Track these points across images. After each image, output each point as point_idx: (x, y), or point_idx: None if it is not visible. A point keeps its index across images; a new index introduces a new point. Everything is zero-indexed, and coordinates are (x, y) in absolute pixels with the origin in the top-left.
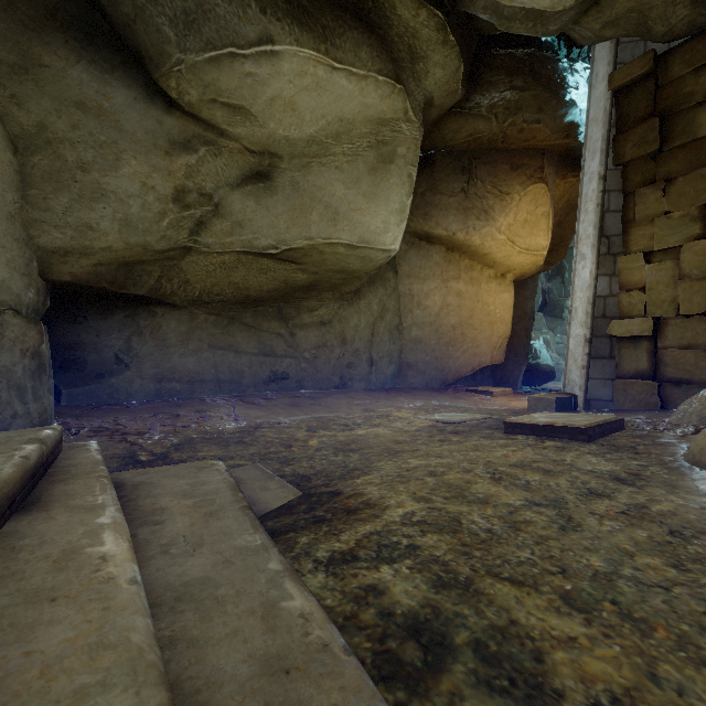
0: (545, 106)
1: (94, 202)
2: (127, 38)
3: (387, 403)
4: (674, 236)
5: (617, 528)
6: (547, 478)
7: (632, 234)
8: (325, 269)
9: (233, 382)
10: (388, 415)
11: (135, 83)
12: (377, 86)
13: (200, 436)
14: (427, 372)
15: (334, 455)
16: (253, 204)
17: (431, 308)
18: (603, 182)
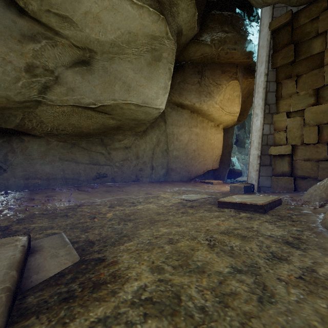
0: (238, 41)
1: None
2: None
3: (159, 189)
4: (301, 104)
5: (301, 298)
6: (244, 243)
7: (280, 103)
8: (125, 118)
9: (74, 179)
10: (158, 196)
11: None
12: (149, 14)
13: (40, 212)
14: (181, 173)
15: (118, 223)
16: (80, 78)
17: (183, 141)
18: (267, 77)
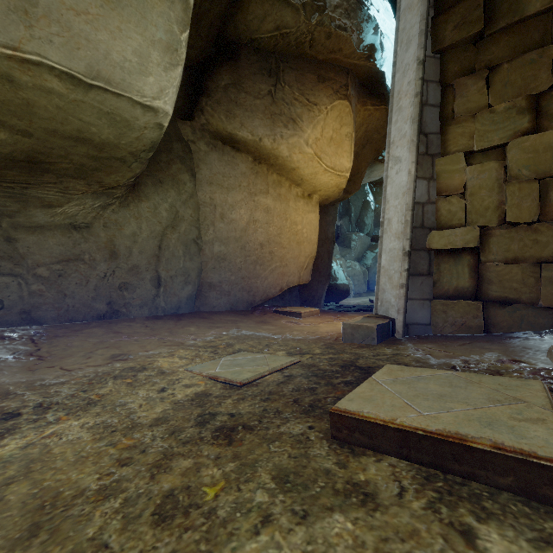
0: (352, 12)
1: None
2: None
3: (165, 338)
4: (499, 132)
5: None
6: None
7: (451, 132)
8: (45, 128)
9: None
10: (144, 366)
11: None
12: None
13: None
14: (232, 293)
15: None
16: None
17: (237, 222)
18: (423, 68)
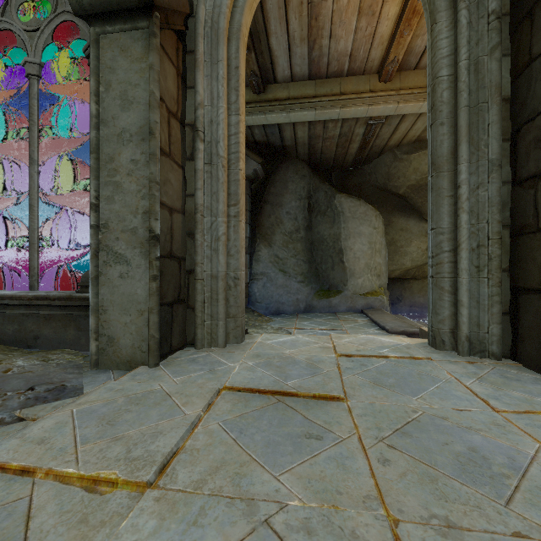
0: None
1: (404, 256)
2: (417, 209)
3: None
4: None
5: None
6: None
7: None
8: None
9: None
10: None
11: (416, 217)
12: None
13: None
14: None
15: None
16: None
17: None
18: None
